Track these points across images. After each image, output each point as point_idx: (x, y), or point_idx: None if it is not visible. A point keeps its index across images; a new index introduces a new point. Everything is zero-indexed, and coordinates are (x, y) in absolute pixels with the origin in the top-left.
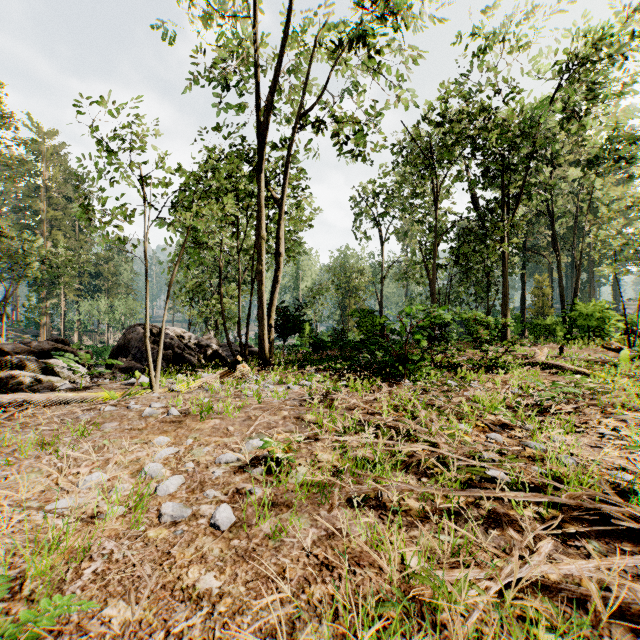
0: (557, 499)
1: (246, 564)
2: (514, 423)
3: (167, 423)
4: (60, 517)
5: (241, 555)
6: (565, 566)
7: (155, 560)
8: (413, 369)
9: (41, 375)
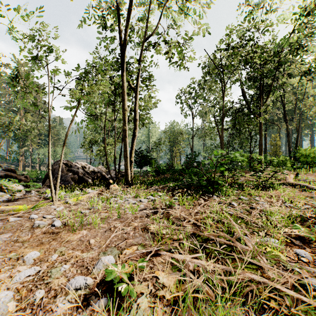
0: None
1: None
2: (313, 239)
3: (47, 234)
4: None
5: None
6: None
7: None
8: (217, 188)
9: None
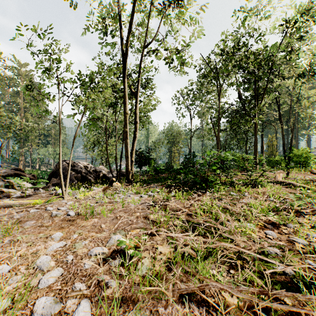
0: None
1: None
2: (281, 223)
3: (65, 221)
4: None
5: None
6: None
7: None
8: (211, 185)
9: (4, 188)
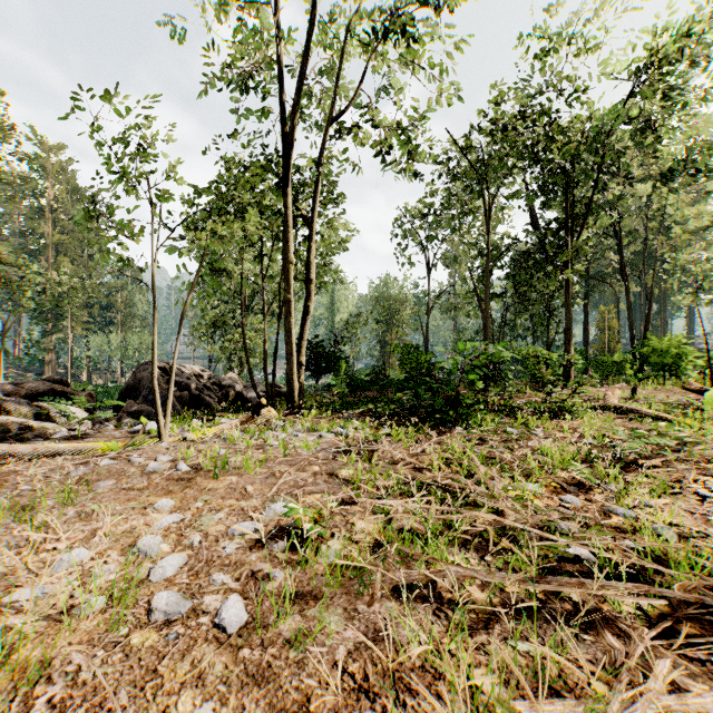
0: (667, 592)
1: (257, 688)
2: (593, 482)
3: (174, 481)
4: (21, 613)
5: (251, 673)
6: (695, 698)
7: (135, 681)
8: (466, 414)
9: (34, 421)
